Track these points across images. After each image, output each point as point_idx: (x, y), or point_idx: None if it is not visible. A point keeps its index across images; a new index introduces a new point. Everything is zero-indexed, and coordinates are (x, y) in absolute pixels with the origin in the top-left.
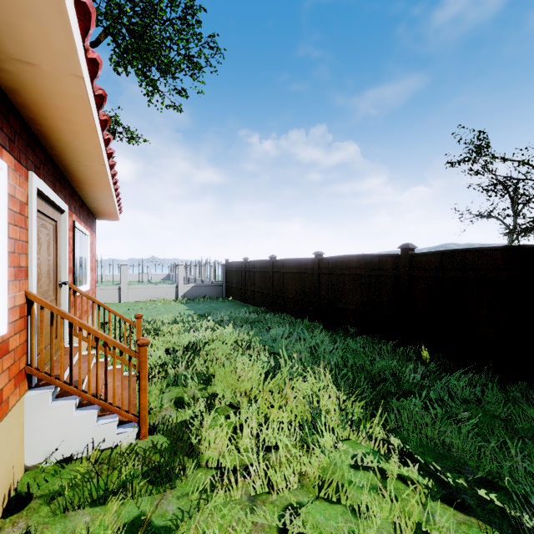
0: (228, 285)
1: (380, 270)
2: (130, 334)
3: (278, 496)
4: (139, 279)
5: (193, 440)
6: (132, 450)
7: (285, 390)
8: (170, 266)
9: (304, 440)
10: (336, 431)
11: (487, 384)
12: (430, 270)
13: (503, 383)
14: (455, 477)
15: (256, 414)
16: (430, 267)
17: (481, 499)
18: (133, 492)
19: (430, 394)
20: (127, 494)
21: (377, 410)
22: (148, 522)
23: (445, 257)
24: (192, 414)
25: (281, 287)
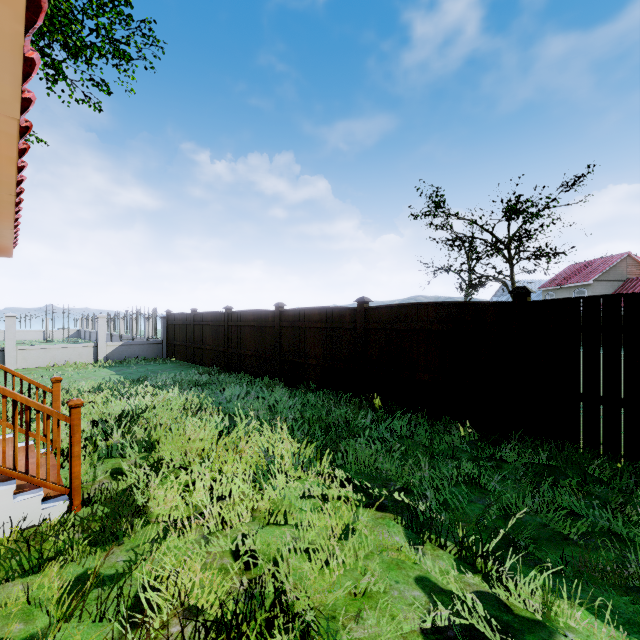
0: (170, 343)
1: (339, 323)
2: (44, 402)
3: (231, 529)
4: (29, 337)
5: (140, 500)
6: (66, 519)
7: (241, 446)
8: (81, 319)
9: (259, 485)
10: (289, 474)
11: (422, 422)
12: (382, 323)
13: (434, 419)
14: (381, 491)
15: (209, 470)
16: (382, 320)
17: (397, 501)
18: (74, 555)
19: (374, 433)
20: (67, 558)
21: (328, 452)
22: (97, 574)
23: (393, 310)
24: (137, 477)
25: (238, 343)
